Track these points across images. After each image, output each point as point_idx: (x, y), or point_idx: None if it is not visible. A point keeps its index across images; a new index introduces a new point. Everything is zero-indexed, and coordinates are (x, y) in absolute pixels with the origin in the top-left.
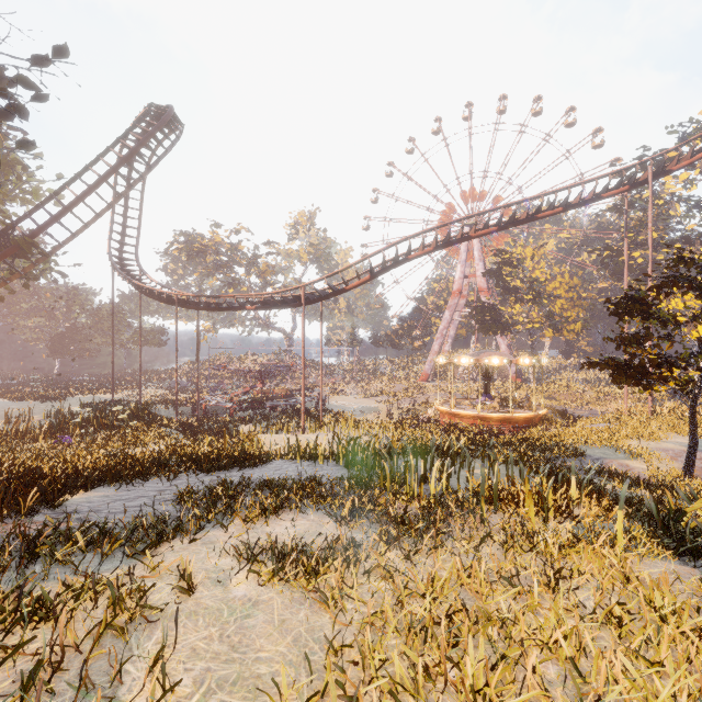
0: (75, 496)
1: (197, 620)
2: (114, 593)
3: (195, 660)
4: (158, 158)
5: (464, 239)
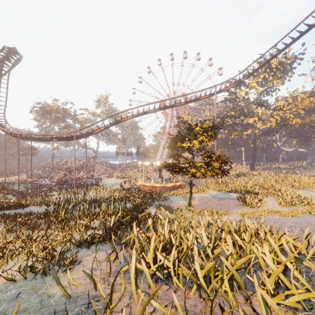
0: None
1: None
2: None
3: None
4: (5, 72)
5: (145, 113)
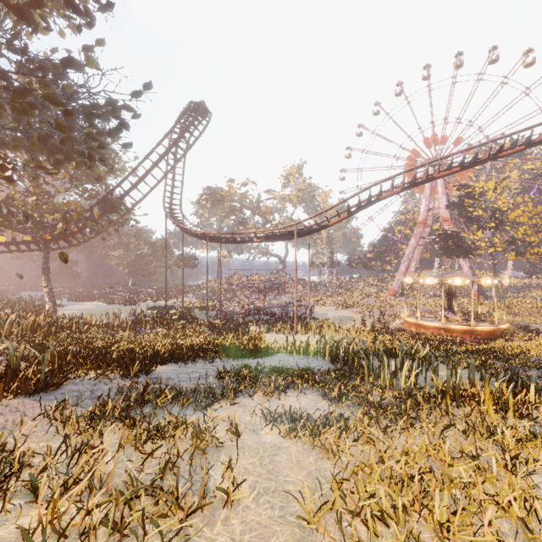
0: (156, 368)
1: (245, 452)
2: (196, 429)
3: (248, 475)
4: (195, 139)
5: (429, 180)
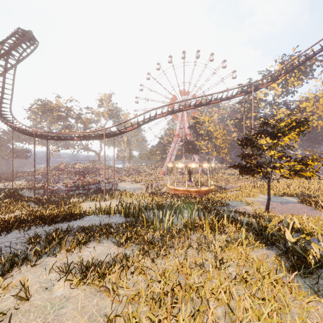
0: None
1: (29, 315)
2: None
3: None
4: (23, 57)
5: (180, 111)
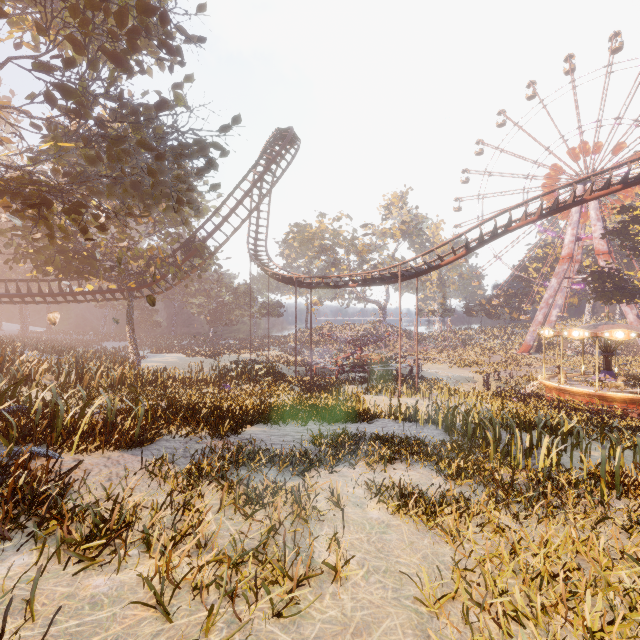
0: (245, 428)
1: (349, 526)
2: (296, 496)
3: (355, 551)
4: (283, 171)
5: (576, 203)
